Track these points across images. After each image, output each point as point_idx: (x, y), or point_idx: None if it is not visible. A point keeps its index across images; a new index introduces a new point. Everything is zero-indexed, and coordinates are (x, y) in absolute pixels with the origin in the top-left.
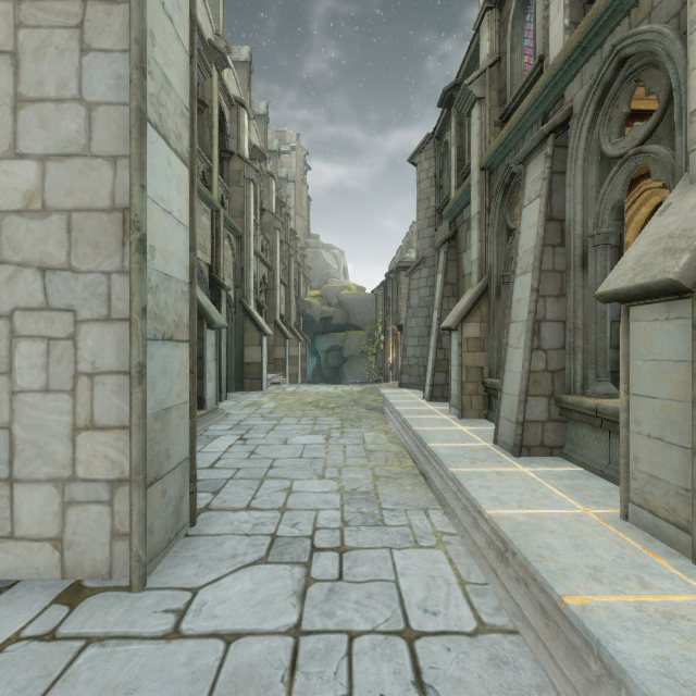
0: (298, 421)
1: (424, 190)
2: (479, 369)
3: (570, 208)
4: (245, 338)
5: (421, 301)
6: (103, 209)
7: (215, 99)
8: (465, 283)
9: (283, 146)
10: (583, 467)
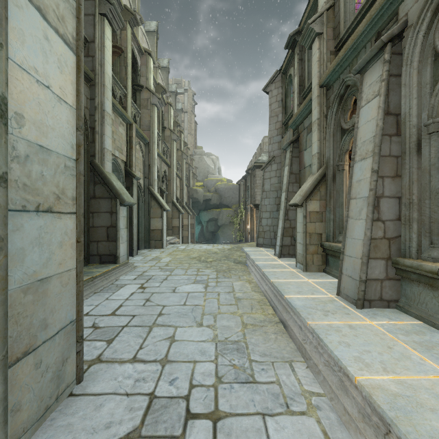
0: (185, 272)
1: (274, 110)
2: (318, 235)
3: (405, 103)
4: (151, 213)
5: (272, 187)
6: None
7: (129, 47)
8: (306, 172)
9: (179, 89)
10: (421, 320)
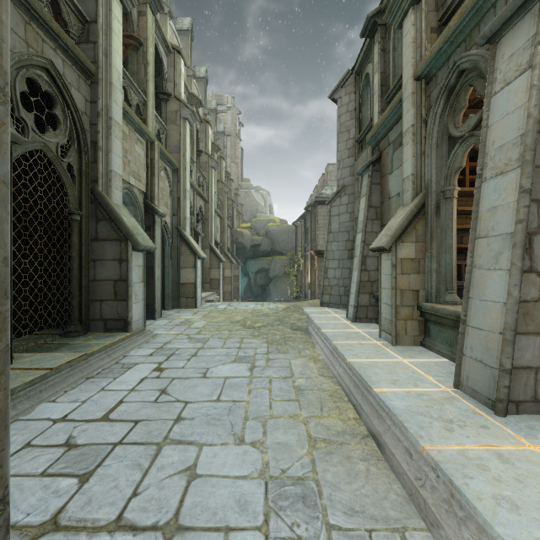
0: (223, 344)
1: (344, 123)
2: (414, 292)
3: None
4: (181, 261)
5: (341, 226)
6: None
7: (150, 39)
8: (392, 204)
9: (220, 106)
10: None
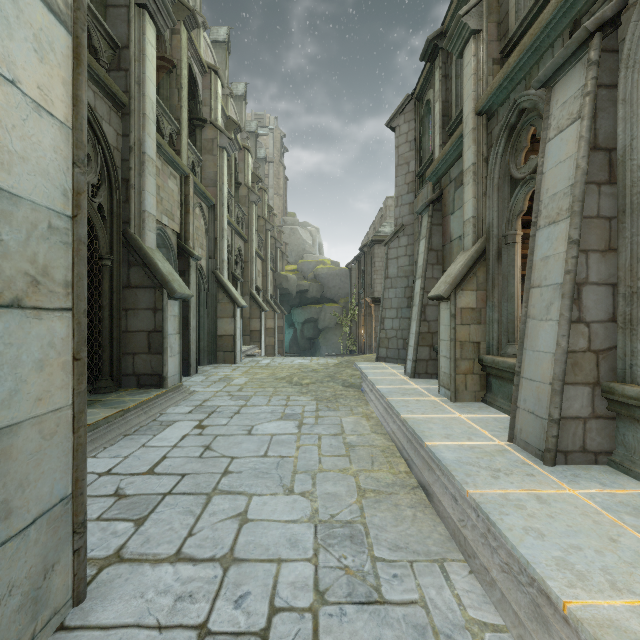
0: (268, 401)
1: (403, 155)
2: (474, 344)
3: (624, 131)
4: (218, 310)
5: (400, 271)
6: None
7: (185, 60)
8: (453, 248)
9: (261, 128)
10: None
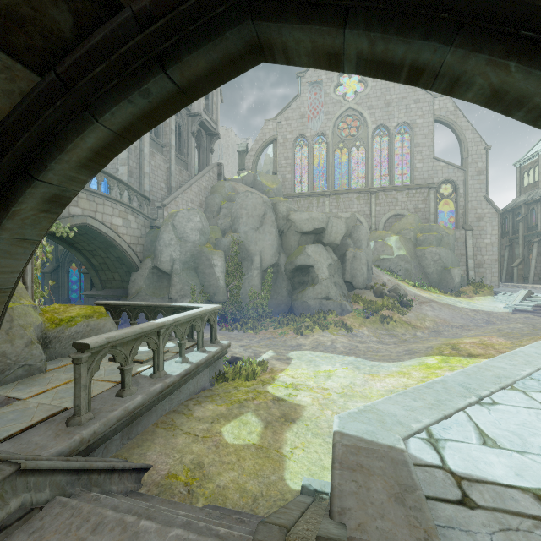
0: None
1: None
2: (521, 274)
3: None
4: None
5: None
6: (494, 259)
7: None
8: (516, 256)
9: None
10: None
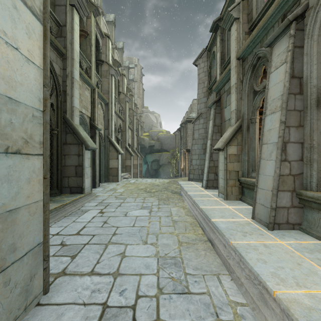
0: (134, 200)
1: (201, 78)
2: (236, 172)
3: (307, 68)
4: (109, 155)
5: (200, 136)
6: None
7: (93, 31)
8: (226, 124)
9: (131, 64)
10: None
